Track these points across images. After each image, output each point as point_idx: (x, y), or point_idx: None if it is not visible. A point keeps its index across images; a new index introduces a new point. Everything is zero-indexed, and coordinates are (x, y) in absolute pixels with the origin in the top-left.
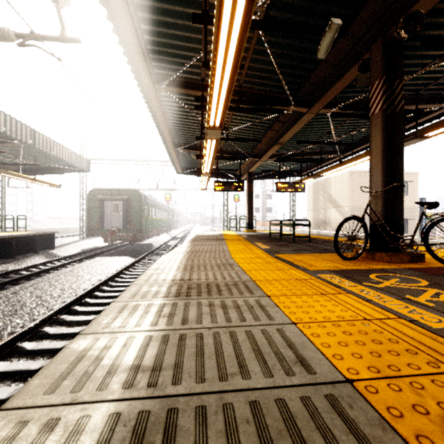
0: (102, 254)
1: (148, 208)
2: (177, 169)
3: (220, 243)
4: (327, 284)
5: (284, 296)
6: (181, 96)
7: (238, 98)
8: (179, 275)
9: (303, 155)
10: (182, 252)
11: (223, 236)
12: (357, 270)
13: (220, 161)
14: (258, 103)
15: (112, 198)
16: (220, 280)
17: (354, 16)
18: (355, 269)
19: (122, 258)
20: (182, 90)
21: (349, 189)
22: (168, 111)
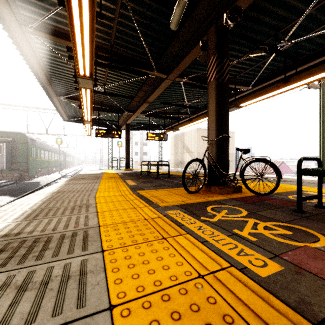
0: None
1: (35, 150)
2: (63, 117)
3: (95, 181)
4: (171, 222)
5: (122, 248)
6: (56, 46)
7: (109, 56)
8: (9, 227)
9: (166, 113)
10: (46, 193)
11: (103, 174)
12: (198, 203)
13: (103, 113)
14: (127, 64)
15: None
16: (59, 230)
17: (197, 3)
18: (197, 202)
19: None
20: (53, 38)
21: (197, 140)
22: (46, 59)
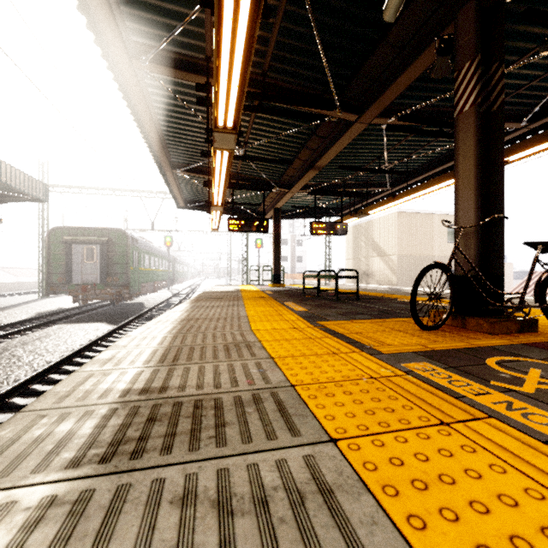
0: (65, 320)
1: (138, 255)
2: (178, 202)
3: (235, 303)
4: (432, 388)
5: (368, 437)
6: (177, 87)
7: (261, 91)
8: (144, 377)
9: (345, 186)
10: (172, 321)
11: (241, 292)
12: (457, 350)
13: (238, 193)
14: (290, 102)
15: (85, 239)
16: (225, 388)
17: None
18: (452, 348)
19: (94, 325)
20: (176, 73)
21: (397, 233)
22: (160, 111)
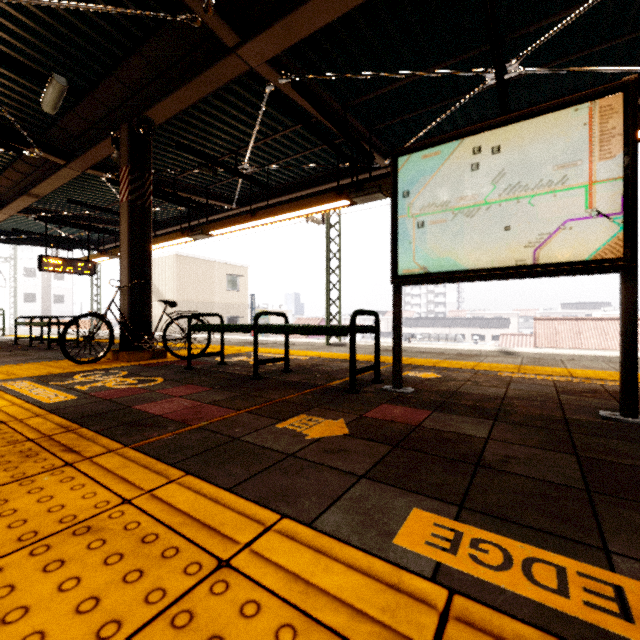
0: None
1: None
2: None
3: None
4: None
5: None
6: None
7: None
8: None
9: (92, 220)
10: None
11: None
12: (74, 372)
13: None
14: None
15: None
16: None
17: (97, 82)
18: (72, 372)
19: None
20: None
21: (176, 277)
22: None
